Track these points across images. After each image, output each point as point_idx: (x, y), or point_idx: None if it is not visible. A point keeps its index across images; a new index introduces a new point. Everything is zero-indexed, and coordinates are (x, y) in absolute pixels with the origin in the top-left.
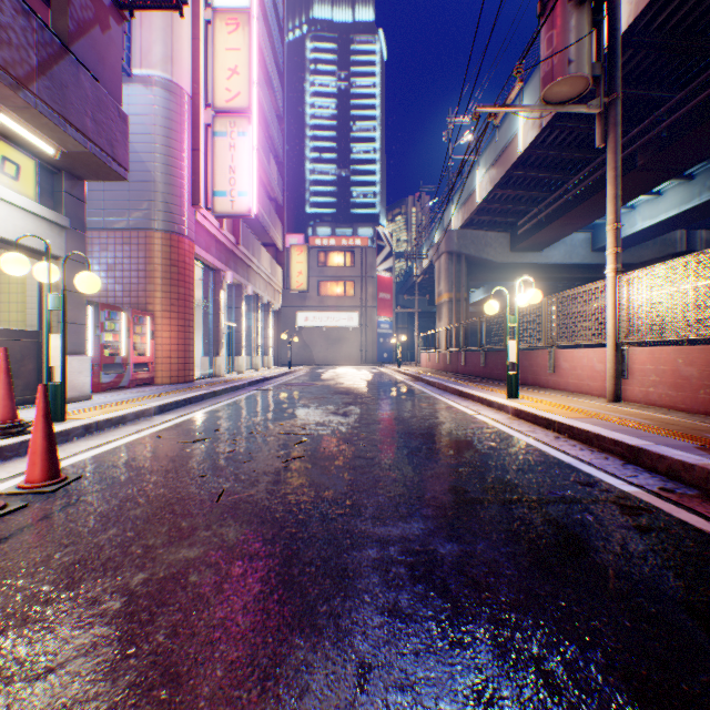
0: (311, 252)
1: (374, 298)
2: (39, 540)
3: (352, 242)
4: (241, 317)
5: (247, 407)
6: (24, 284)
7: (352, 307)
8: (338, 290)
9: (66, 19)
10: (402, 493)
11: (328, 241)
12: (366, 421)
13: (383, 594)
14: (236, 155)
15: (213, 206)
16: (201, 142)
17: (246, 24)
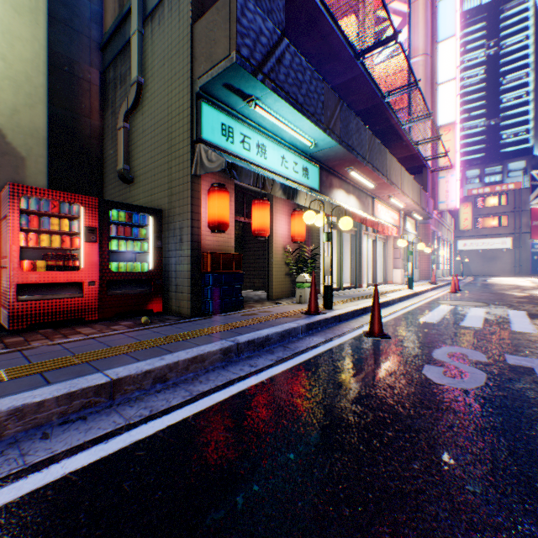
0: (467, 199)
1: (526, 226)
2: (473, 292)
3: (504, 187)
4: (438, 251)
5: (471, 286)
6: (404, 251)
7: (504, 234)
8: (491, 222)
9: (425, 187)
10: (537, 294)
11: (482, 190)
12: (526, 289)
13: (532, 295)
14: (448, 185)
15: (436, 208)
16: (434, 185)
17: (453, 129)
